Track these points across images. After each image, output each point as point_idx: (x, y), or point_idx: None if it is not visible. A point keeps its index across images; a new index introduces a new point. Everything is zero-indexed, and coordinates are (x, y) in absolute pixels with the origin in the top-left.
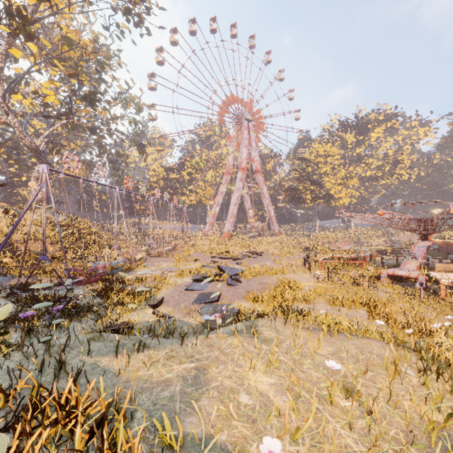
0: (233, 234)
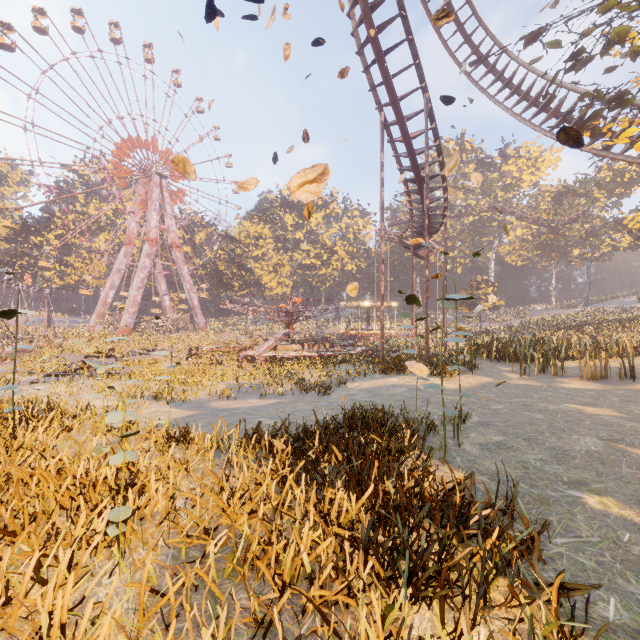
0: (136, 330)
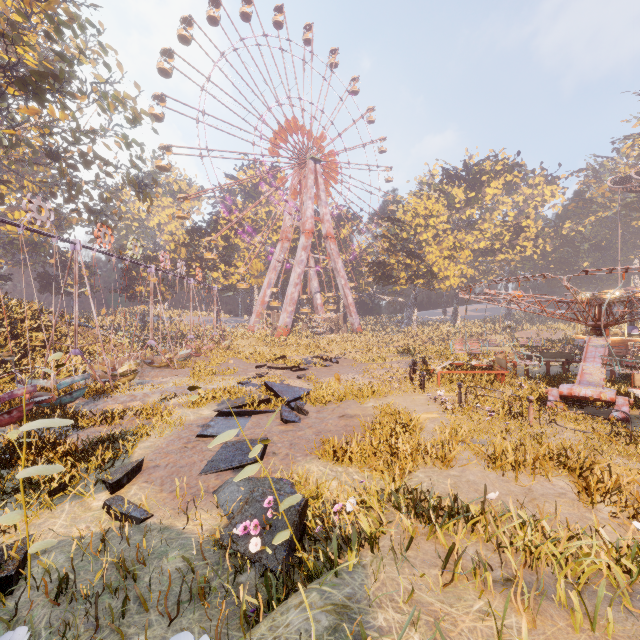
0: (292, 330)
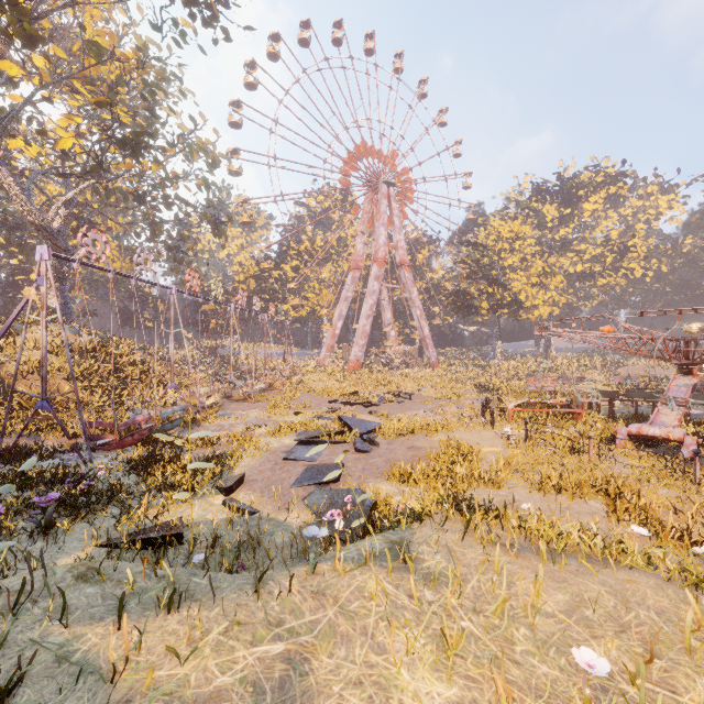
0: (364, 364)
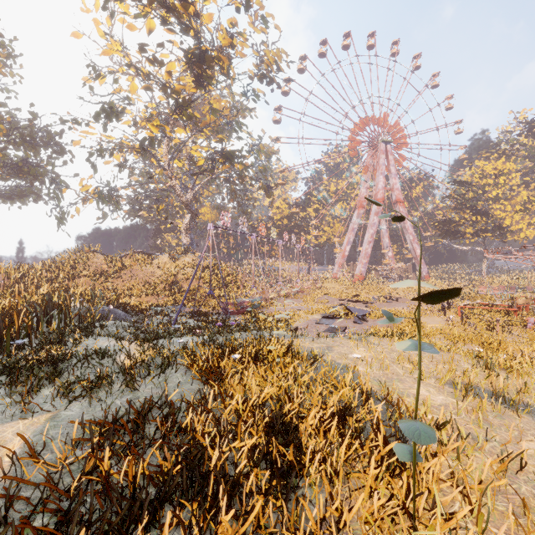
0: (366, 277)
